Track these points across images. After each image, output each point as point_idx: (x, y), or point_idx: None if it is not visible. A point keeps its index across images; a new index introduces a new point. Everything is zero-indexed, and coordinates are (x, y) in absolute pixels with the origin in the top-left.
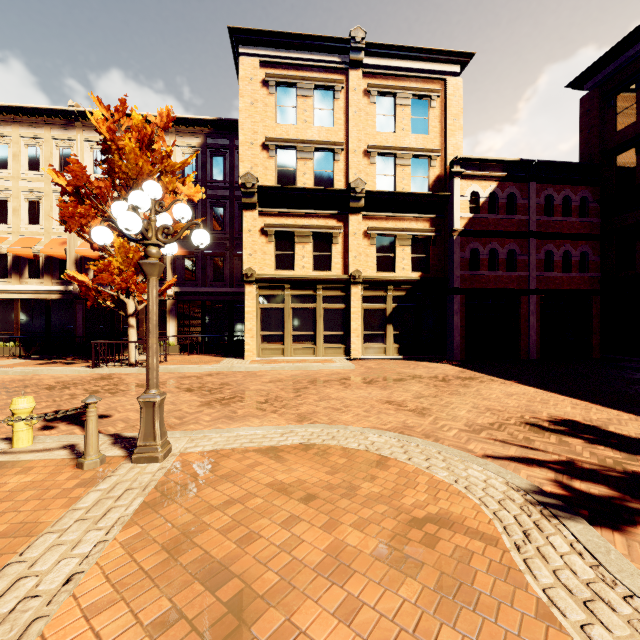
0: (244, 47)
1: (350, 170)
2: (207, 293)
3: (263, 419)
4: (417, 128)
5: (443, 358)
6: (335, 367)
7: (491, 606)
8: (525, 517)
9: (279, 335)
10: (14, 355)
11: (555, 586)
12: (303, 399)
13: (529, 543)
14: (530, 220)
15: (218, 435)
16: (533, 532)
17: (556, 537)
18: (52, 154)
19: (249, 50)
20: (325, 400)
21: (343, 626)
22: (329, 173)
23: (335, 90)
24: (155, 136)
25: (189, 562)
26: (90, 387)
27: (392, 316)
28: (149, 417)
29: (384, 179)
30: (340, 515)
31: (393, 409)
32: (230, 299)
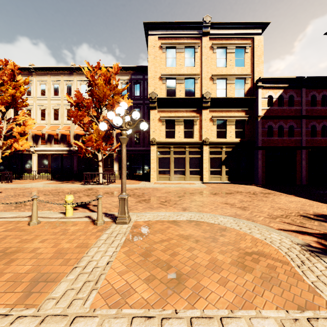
0: (150, 31)
1: (203, 87)
2: (132, 150)
3: (166, 209)
4: (238, 64)
5: (252, 183)
6: (196, 186)
7: (286, 286)
8: (301, 255)
9: (167, 170)
10: (49, 179)
11: (317, 281)
12: (183, 201)
13: (304, 265)
14: (302, 109)
15: (149, 214)
16: (306, 261)
17: (318, 264)
18: (64, 87)
19: (153, 32)
20: (194, 201)
21: (221, 287)
22: (192, 89)
23: (195, 48)
24: (111, 77)
25: (152, 261)
26: (85, 193)
27: (225, 161)
28: (122, 204)
29: (220, 91)
30: (212, 248)
31: (229, 206)
32: (143, 153)
